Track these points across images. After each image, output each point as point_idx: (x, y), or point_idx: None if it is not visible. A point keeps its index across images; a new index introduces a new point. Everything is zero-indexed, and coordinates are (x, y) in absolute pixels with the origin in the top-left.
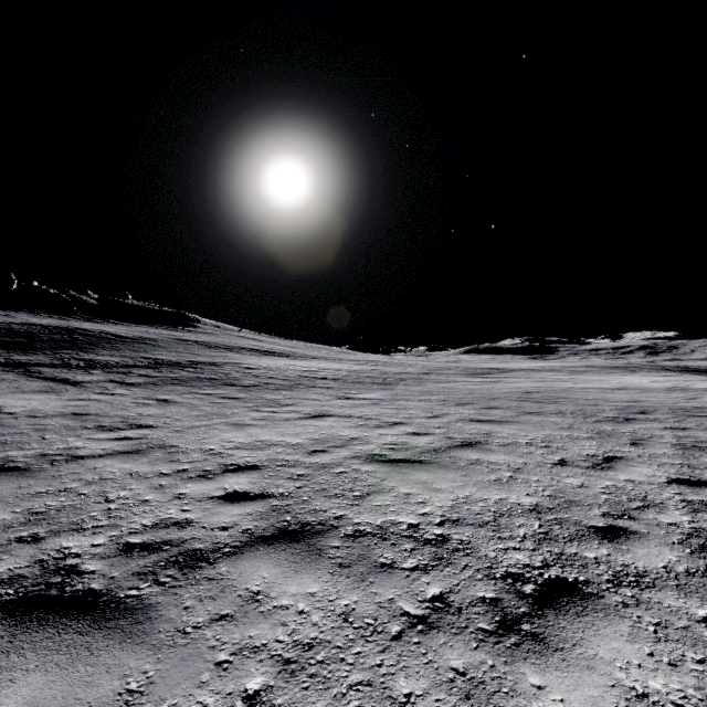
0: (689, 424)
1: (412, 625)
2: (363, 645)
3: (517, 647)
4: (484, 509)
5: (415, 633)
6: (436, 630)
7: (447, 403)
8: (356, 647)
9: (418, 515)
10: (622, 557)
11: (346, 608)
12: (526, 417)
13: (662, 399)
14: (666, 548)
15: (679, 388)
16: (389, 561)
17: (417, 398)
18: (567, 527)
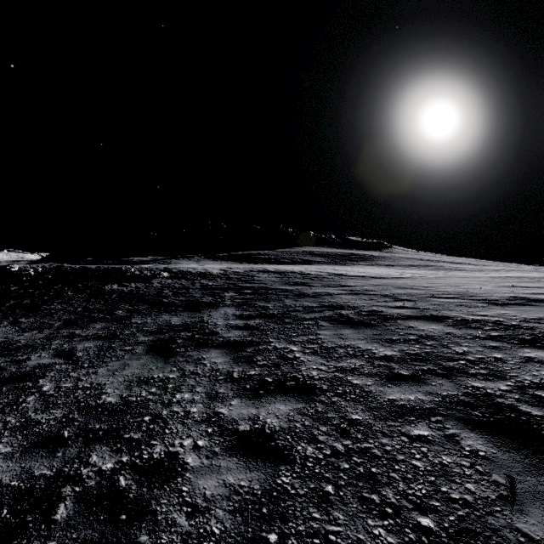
0: None
1: None
2: None
3: None
4: None
5: None
6: None
7: None
8: None
9: None
10: None
11: (542, 277)
12: None
13: None
14: None
15: None
16: None
17: None
18: None
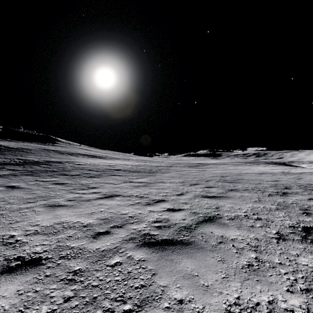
0: None
1: None
2: None
3: None
4: None
5: None
6: None
7: (185, 184)
8: None
9: None
10: None
11: None
12: (231, 193)
13: (286, 179)
14: None
15: (287, 172)
16: None
17: (168, 181)
18: None
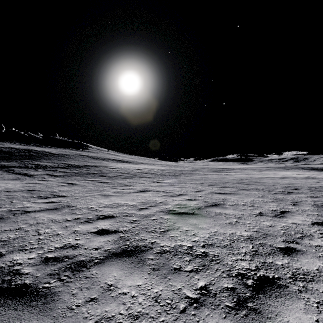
0: (318, 195)
1: (191, 304)
2: (165, 316)
3: (246, 317)
4: (224, 238)
5: (193, 308)
6: (203, 306)
7: (204, 185)
8: (161, 317)
9: (192, 241)
10: (295, 264)
11: (156, 293)
12: (241, 191)
13: (304, 182)
14: (316, 259)
15: (311, 177)
16: (178, 267)
17: (190, 182)
18: (266, 248)
